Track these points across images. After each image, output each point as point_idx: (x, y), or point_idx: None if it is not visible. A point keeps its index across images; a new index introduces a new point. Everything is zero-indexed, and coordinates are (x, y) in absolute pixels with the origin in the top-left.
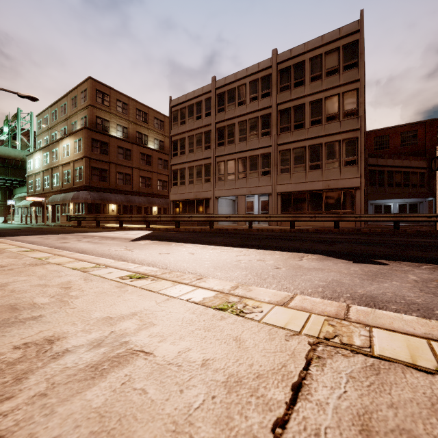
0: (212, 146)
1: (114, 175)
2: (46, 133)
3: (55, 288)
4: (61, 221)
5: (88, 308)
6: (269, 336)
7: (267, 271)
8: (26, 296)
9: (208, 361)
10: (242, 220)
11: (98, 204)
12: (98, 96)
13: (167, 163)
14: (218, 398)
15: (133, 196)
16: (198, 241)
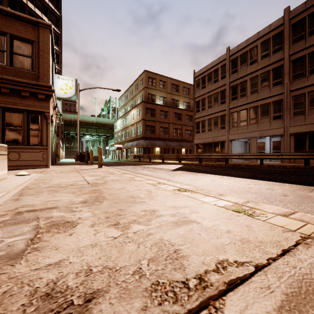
0: (226, 101)
1: (158, 129)
2: (123, 108)
3: (144, 191)
4: (130, 158)
5: (163, 201)
6: (270, 228)
7: (274, 196)
8: (134, 193)
9: (230, 231)
10: (253, 157)
11: (149, 147)
12: (149, 81)
13: (192, 117)
14: (237, 244)
15: (169, 142)
16: (216, 173)
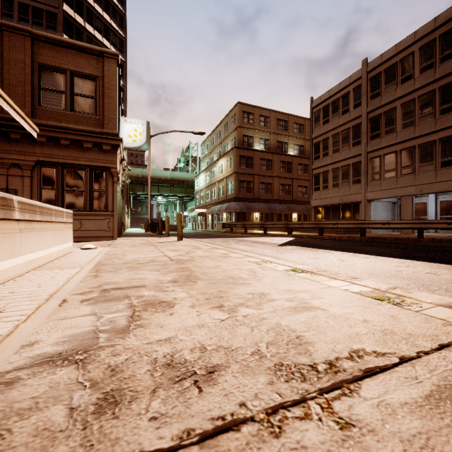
0: (363, 141)
1: (257, 186)
2: (207, 157)
3: (246, 271)
4: (217, 228)
5: (274, 284)
6: (425, 320)
7: (438, 284)
8: (233, 273)
9: (368, 321)
10: (407, 227)
11: (245, 212)
12: (244, 117)
13: (307, 167)
14: (377, 335)
15: (273, 204)
16: (347, 249)
